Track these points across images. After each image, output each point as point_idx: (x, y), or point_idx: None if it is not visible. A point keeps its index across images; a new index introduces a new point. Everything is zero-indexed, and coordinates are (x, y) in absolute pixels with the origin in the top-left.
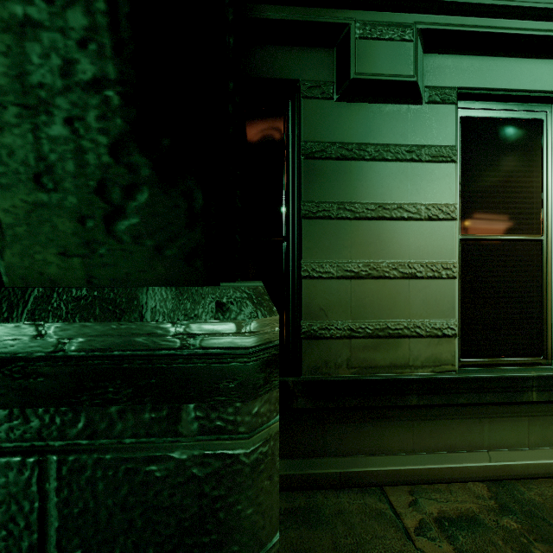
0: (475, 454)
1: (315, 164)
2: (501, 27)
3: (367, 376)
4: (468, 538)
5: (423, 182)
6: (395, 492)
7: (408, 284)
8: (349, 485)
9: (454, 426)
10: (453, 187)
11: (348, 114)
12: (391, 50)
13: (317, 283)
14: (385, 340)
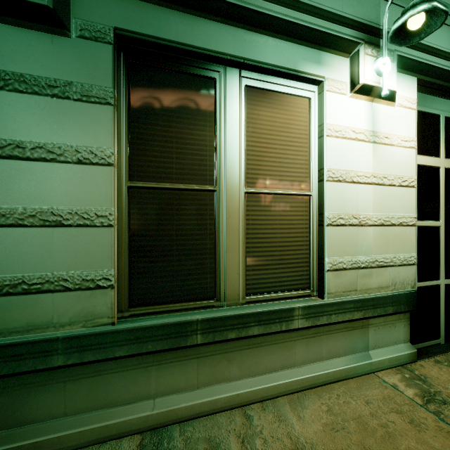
0: (139, 405)
1: None
2: None
3: None
4: None
5: (72, 122)
6: None
7: (51, 233)
8: None
9: (117, 380)
10: (109, 130)
11: None
12: None
13: None
14: (20, 297)
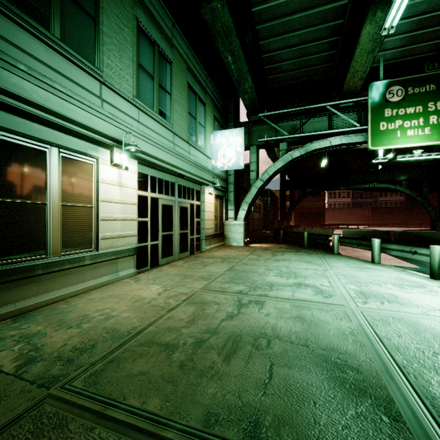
0: (7, 307)
1: None
2: (20, 106)
3: None
4: None
5: None
6: None
7: None
8: None
9: None
10: None
11: None
12: None
13: None
14: None
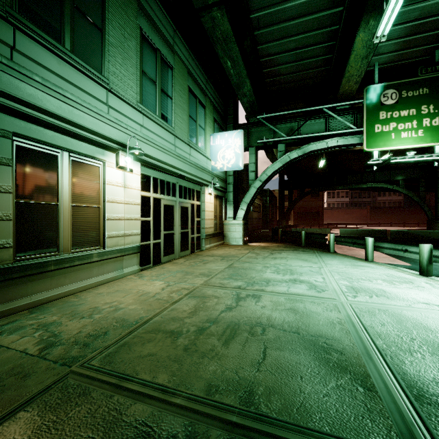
0: (24, 299)
1: None
2: (35, 114)
3: None
4: (10, 326)
5: None
6: None
7: None
8: None
9: (12, 289)
10: (10, 177)
11: None
12: None
13: None
14: None
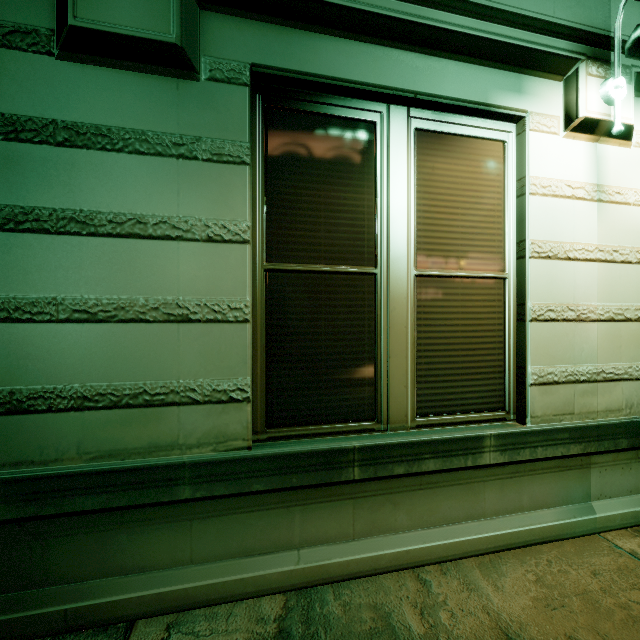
0: (281, 556)
1: (22, 150)
2: None
3: (111, 463)
4: None
5: (201, 189)
6: (147, 627)
7: (177, 330)
8: (81, 626)
9: (253, 521)
10: (245, 197)
11: (79, 80)
12: None
13: (25, 330)
14: (141, 410)
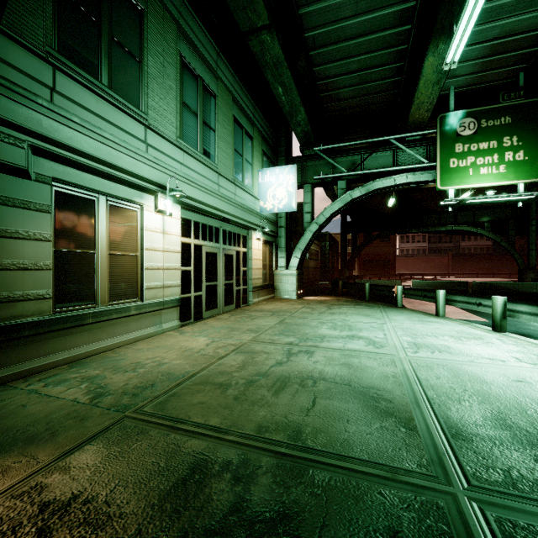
0: (62, 354)
1: None
2: (74, 158)
3: None
4: (53, 379)
5: (33, 221)
6: (14, 383)
7: (23, 273)
8: None
9: (51, 343)
10: (50, 225)
11: None
12: (12, 150)
13: None
14: (8, 303)
